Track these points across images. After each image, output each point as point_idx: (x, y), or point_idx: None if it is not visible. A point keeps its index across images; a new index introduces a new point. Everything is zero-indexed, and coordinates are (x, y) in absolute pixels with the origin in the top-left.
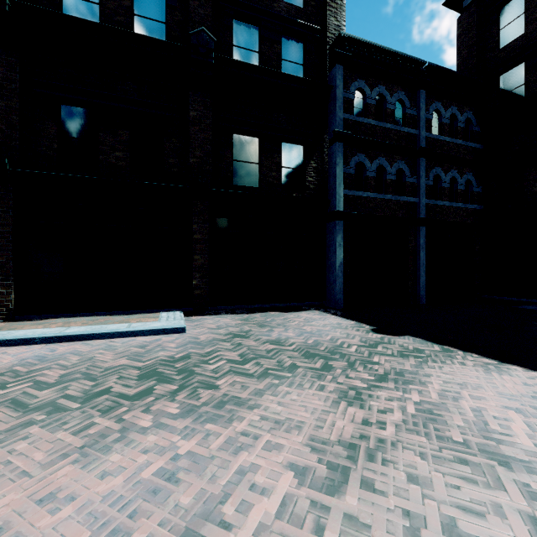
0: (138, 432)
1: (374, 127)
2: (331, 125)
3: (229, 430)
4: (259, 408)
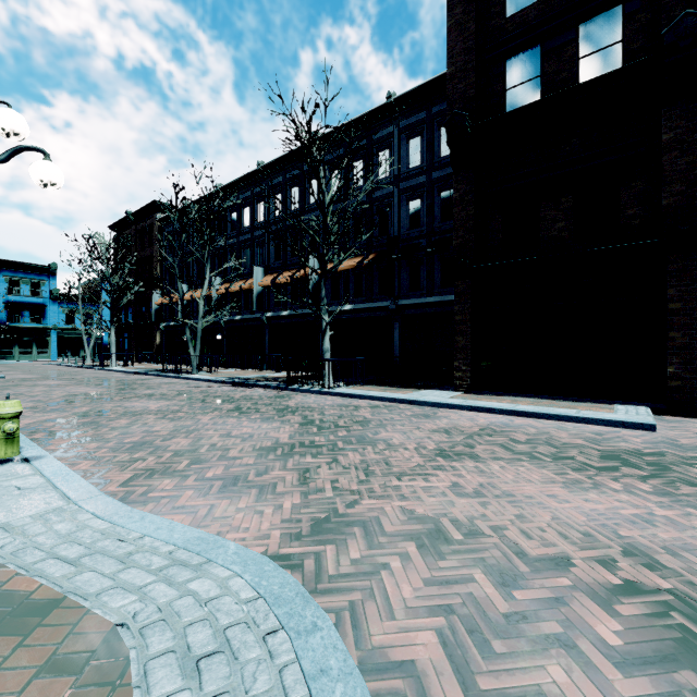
0: (609, 489)
1: None
2: None
3: None
4: None
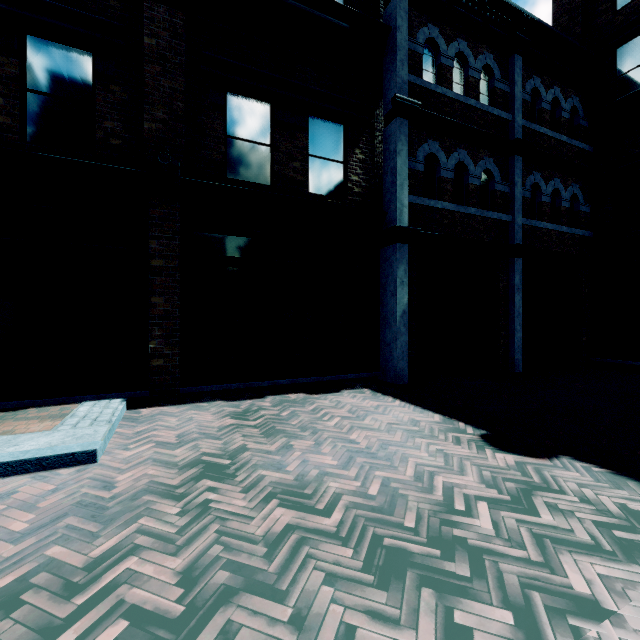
0: None
1: (452, 103)
2: (388, 92)
3: None
4: None
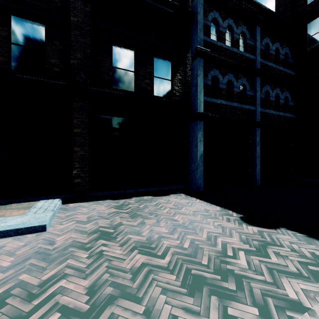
0: None
1: (225, 50)
2: (193, 45)
3: None
4: None
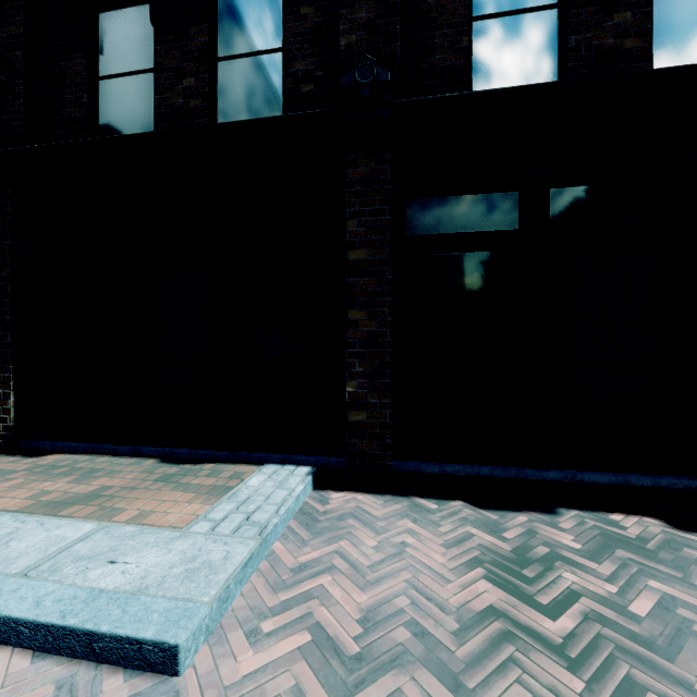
0: None
1: None
2: None
3: None
4: None
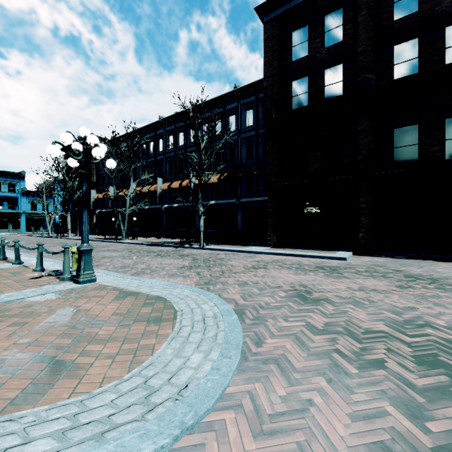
0: (309, 275)
1: None
2: None
3: (336, 280)
4: (353, 280)
